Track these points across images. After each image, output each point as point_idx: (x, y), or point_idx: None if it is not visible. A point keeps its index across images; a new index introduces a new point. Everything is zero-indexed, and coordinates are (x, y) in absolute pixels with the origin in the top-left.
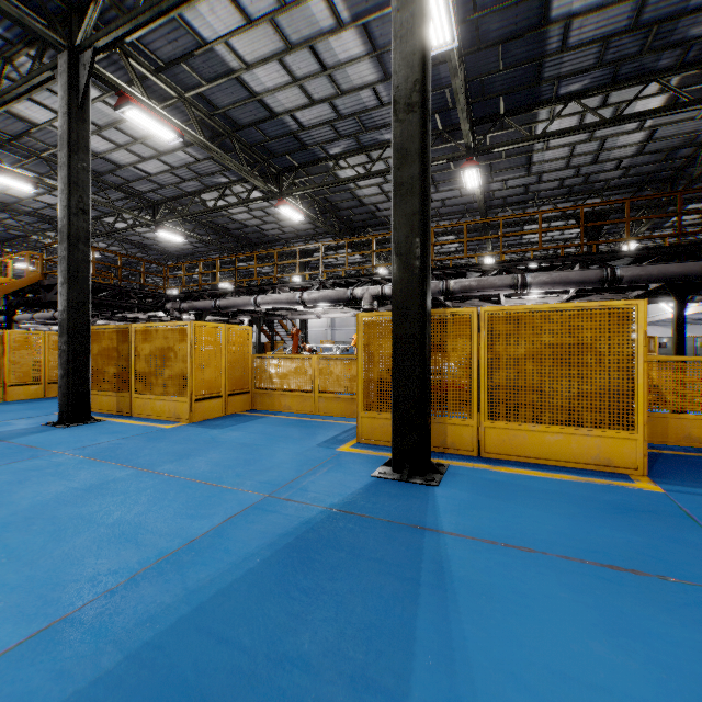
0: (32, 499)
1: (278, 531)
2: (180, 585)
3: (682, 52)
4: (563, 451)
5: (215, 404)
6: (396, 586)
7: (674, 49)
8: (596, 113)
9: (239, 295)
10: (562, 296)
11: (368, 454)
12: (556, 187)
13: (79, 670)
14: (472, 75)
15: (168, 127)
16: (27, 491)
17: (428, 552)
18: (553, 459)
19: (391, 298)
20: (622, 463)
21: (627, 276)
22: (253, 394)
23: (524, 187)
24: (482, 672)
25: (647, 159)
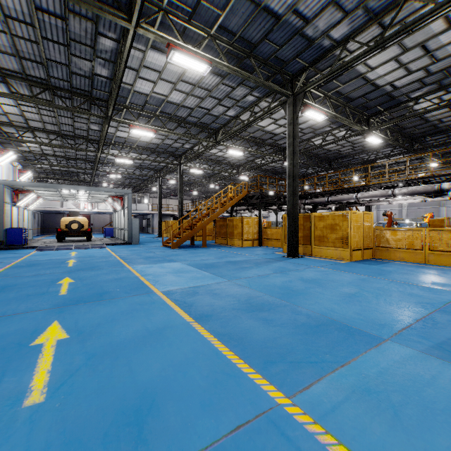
0: (344, 280)
1: None
2: None
3: None
4: None
5: (359, 253)
6: None
7: None
8: None
9: (341, 193)
10: None
11: None
12: None
13: None
14: None
15: (322, 114)
16: (336, 277)
17: None
18: None
19: None
20: None
21: None
22: (374, 249)
23: None
24: None
25: None
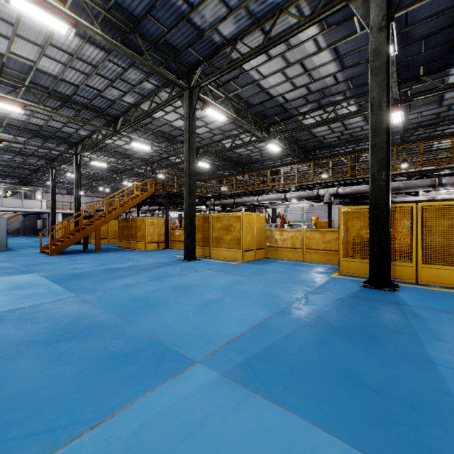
0: (218, 284)
1: (331, 299)
2: (309, 308)
3: None
4: None
5: (251, 253)
6: (397, 317)
7: None
8: None
9: (246, 196)
10: None
11: (350, 278)
12: None
13: (300, 321)
14: (400, 58)
15: (222, 114)
16: (213, 281)
17: (406, 310)
18: None
19: (342, 196)
20: None
21: None
22: (266, 249)
23: (435, 114)
24: (445, 336)
25: None
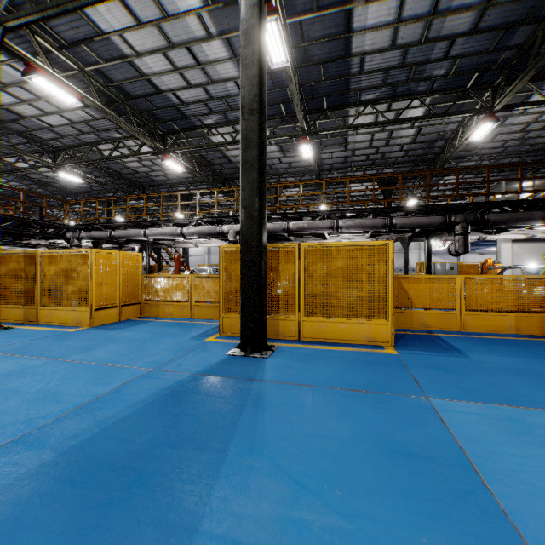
0: None
1: (159, 388)
2: (92, 419)
3: (431, 83)
4: (348, 334)
5: (111, 312)
6: (231, 408)
7: (426, 81)
8: (383, 115)
9: (131, 228)
10: (365, 235)
11: (226, 342)
12: (365, 159)
13: (29, 462)
14: (304, 81)
15: (70, 94)
16: None
17: (253, 391)
18: (343, 339)
19: None
20: (380, 339)
21: (399, 224)
22: (143, 304)
23: (344, 158)
24: (268, 438)
25: (418, 146)
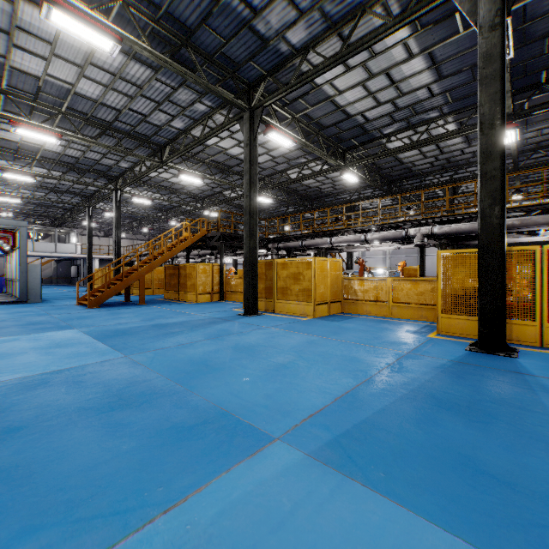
0: (289, 344)
1: (431, 366)
2: (404, 377)
3: None
4: None
5: (324, 307)
6: (520, 389)
7: None
8: None
9: (316, 237)
10: None
11: (451, 340)
12: None
13: (395, 391)
14: (515, 62)
15: (289, 139)
16: (282, 341)
17: (530, 381)
18: None
19: (438, 236)
20: None
21: None
22: (343, 302)
23: None
24: None
25: None
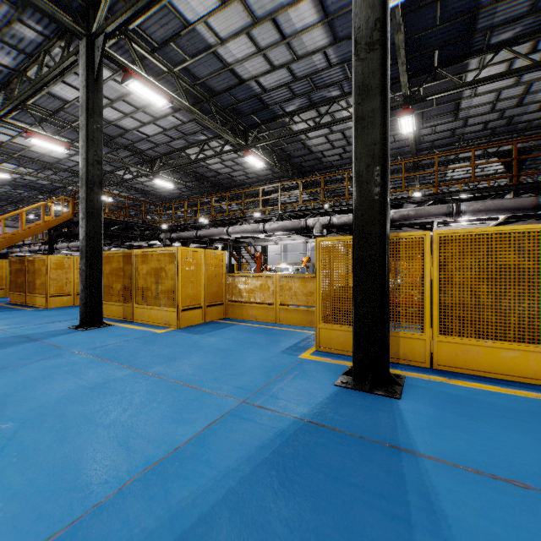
0: (48, 395)
1: (254, 442)
2: (163, 503)
3: None
4: (519, 367)
5: (196, 313)
6: (386, 525)
7: None
8: (526, 58)
9: (215, 227)
10: (489, 223)
11: (327, 362)
12: (480, 129)
13: None
14: (410, 32)
15: (161, 95)
16: (46, 388)
17: (410, 480)
18: (509, 374)
19: (338, 227)
20: None
21: None
22: (226, 305)
23: (451, 131)
24: None
25: None
